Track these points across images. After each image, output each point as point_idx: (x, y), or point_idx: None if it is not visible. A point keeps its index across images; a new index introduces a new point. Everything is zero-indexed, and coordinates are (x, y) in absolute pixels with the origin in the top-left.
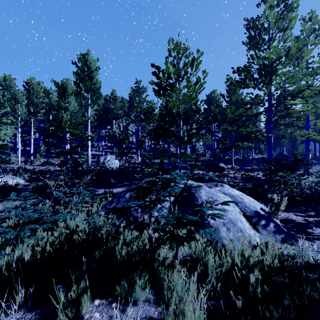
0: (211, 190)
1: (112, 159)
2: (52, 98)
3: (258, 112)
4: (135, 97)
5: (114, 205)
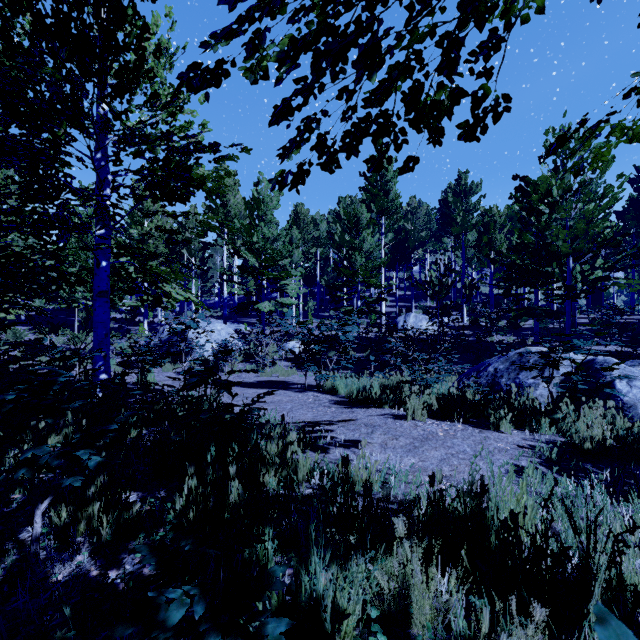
0: (630, 368)
1: (417, 320)
2: (320, 228)
3: None
4: (457, 205)
5: (474, 379)
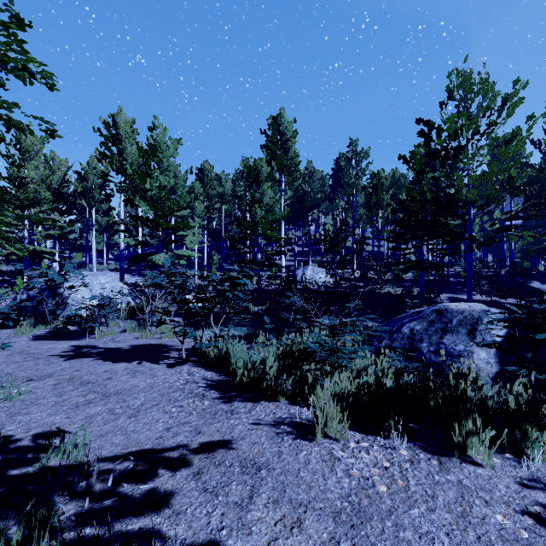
0: None
1: (314, 273)
2: (225, 186)
3: None
4: (349, 169)
5: (387, 343)
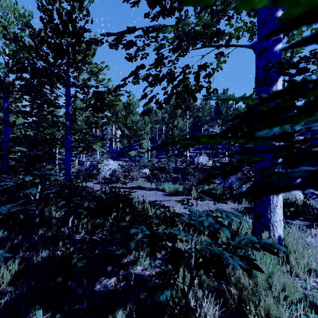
0: None
1: (204, 159)
2: (158, 115)
3: None
4: (223, 105)
5: (223, 185)
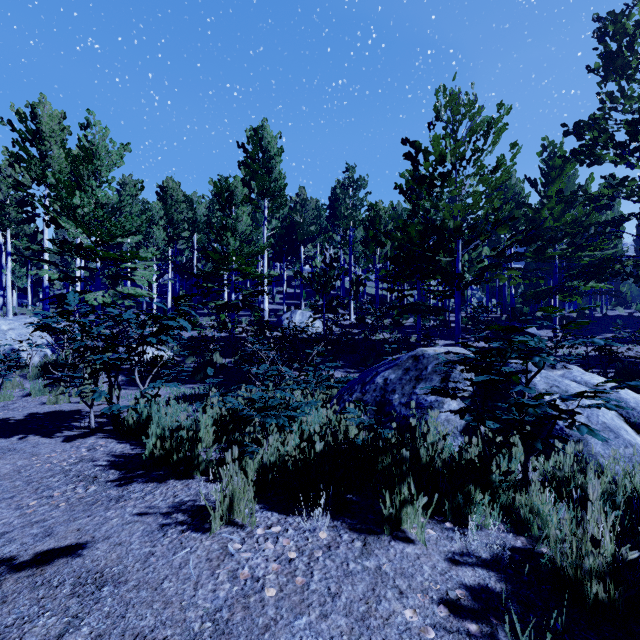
0: (551, 374)
1: (304, 318)
2: (198, 211)
3: (617, 213)
4: (345, 198)
5: (358, 396)
